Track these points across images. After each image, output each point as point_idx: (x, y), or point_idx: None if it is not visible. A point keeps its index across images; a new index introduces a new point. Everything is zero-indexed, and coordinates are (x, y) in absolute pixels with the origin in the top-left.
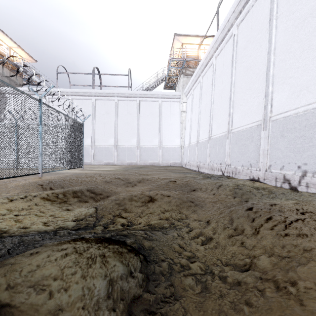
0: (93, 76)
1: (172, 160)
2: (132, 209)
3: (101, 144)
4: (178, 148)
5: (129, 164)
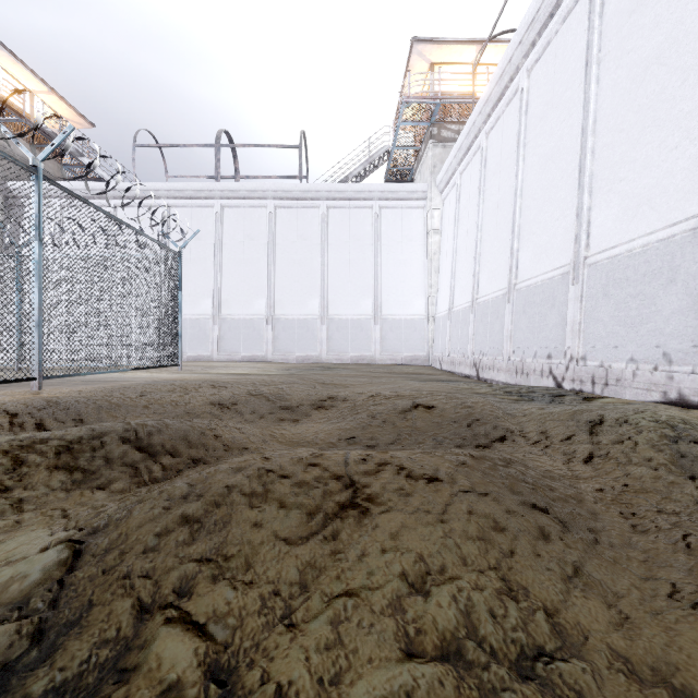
0: (217, 151)
1: (405, 351)
2: (256, 559)
3: (236, 313)
4: (421, 322)
5: (301, 359)
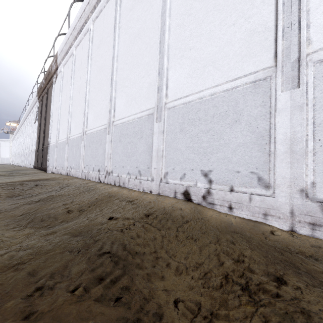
0: None
1: (6, 162)
2: None
3: None
4: (9, 158)
5: None
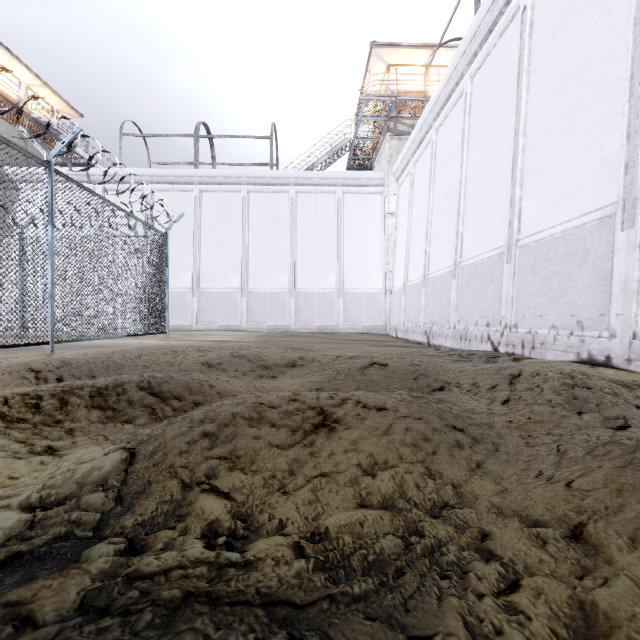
0: (196, 140)
1: (365, 321)
2: (258, 458)
3: (213, 287)
4: (379, 295)
5: (272, 328)
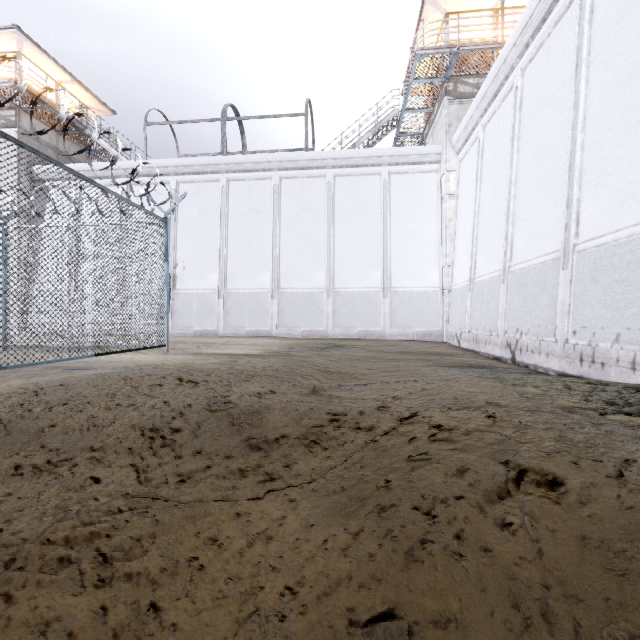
0: (223, 124)
1: (417, 326)
2: None
3: (241, 287)
4: (434, 295)
5: (306, 334)
